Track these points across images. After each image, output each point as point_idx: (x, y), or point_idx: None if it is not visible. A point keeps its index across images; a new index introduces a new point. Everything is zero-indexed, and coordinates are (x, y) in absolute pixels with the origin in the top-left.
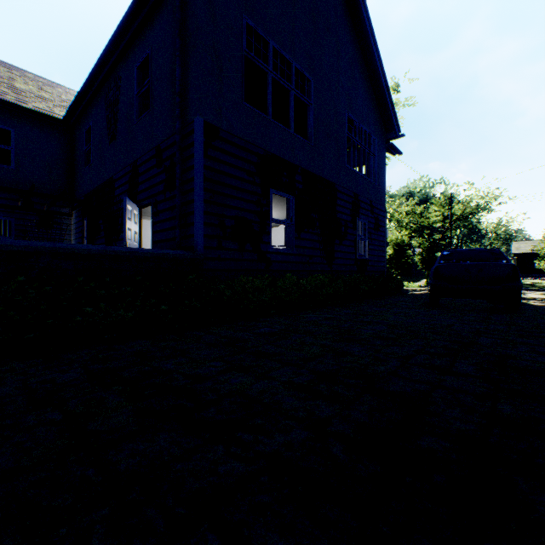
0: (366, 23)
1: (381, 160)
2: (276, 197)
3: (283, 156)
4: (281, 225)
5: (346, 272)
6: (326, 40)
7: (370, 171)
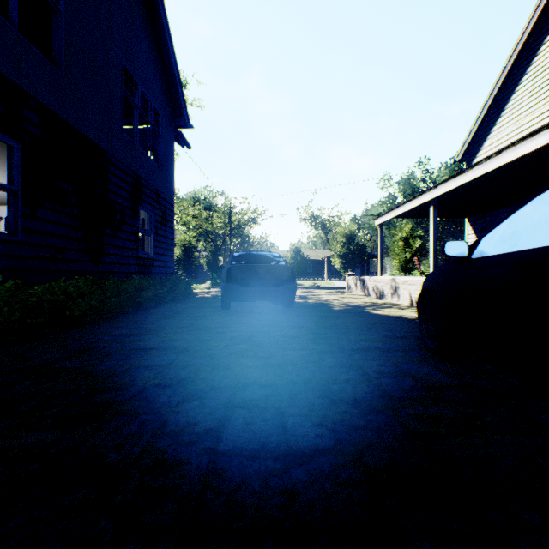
0: None
1: (170, 146)
2: None
3: None
4: None
5: (123, 273)
6: None
7: (157, 156)
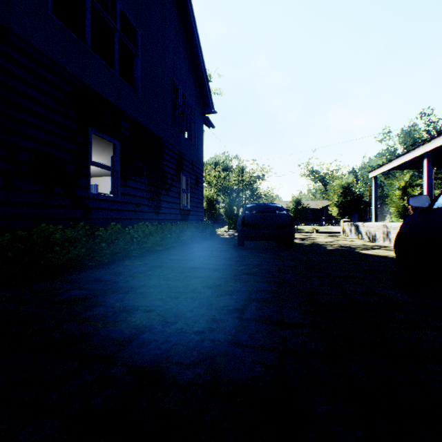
0: (189, 5)
1: (200, 128)
2: (100, 143)
3: (107, 96)
4: (109, 174)
5: (172, 220)
6: (153, 1)
7: (191, 136)
